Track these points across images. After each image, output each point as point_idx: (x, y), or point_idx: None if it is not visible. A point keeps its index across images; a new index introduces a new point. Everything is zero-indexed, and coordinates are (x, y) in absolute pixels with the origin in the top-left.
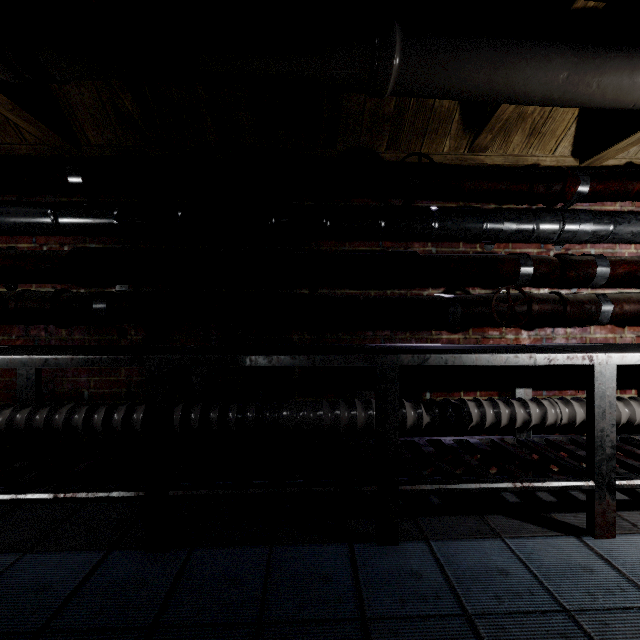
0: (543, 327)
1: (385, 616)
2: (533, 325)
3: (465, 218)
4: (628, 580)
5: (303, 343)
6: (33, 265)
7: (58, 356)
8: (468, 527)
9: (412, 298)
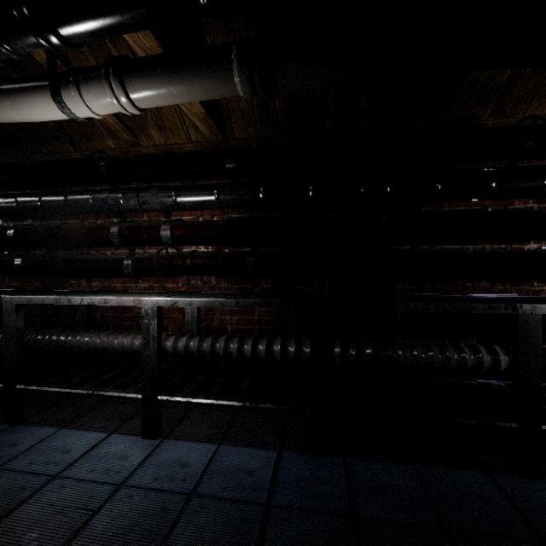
0: None
1: None
2: None
3: None
4: None
5: (404, 292)
6: (203, 232)
7: (245, 299)
8: None
9: (522, 252)
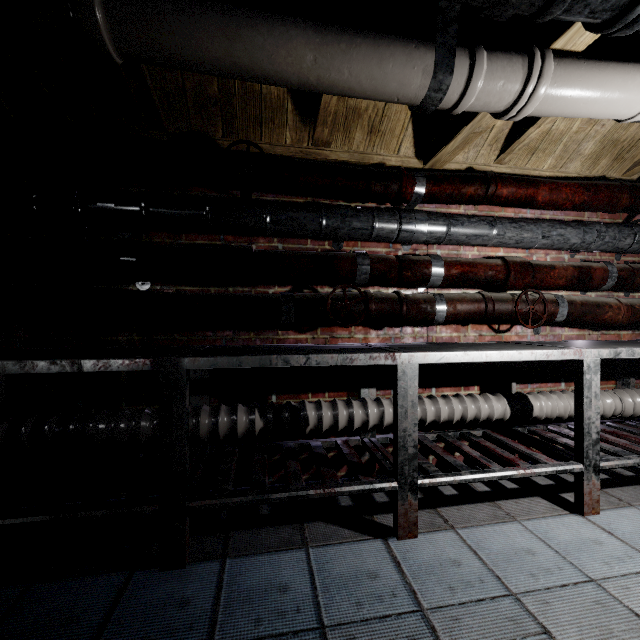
0: (392, 326)
1: None
2: (382, 324)
3: (301, 213)
4: (406, 583)
5: (132, 345)
6: None
7: None
8: (280, 538)
9: (245, 296)
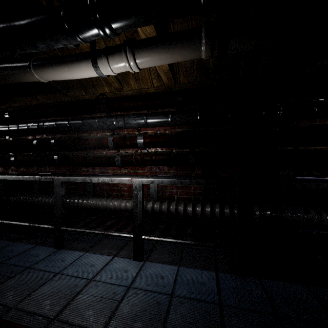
0: None
1: None
2: None
3: None
4: None
5: (289, 176)
6: (162, 140)
7: (196, 180)
8: None
9: None
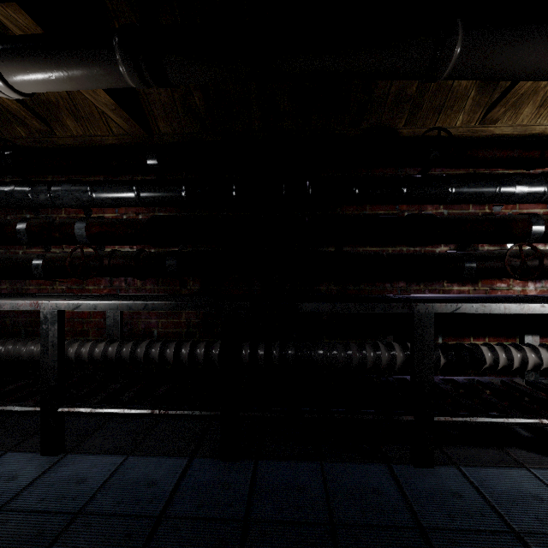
0: None
1: (440, 527)
2: (539, 278)
3: (479, 183)
4: None
5: (330, 293)
6: (122, 230)
7: (154, 302)
8: (491, 456)
9: (430, 254)
